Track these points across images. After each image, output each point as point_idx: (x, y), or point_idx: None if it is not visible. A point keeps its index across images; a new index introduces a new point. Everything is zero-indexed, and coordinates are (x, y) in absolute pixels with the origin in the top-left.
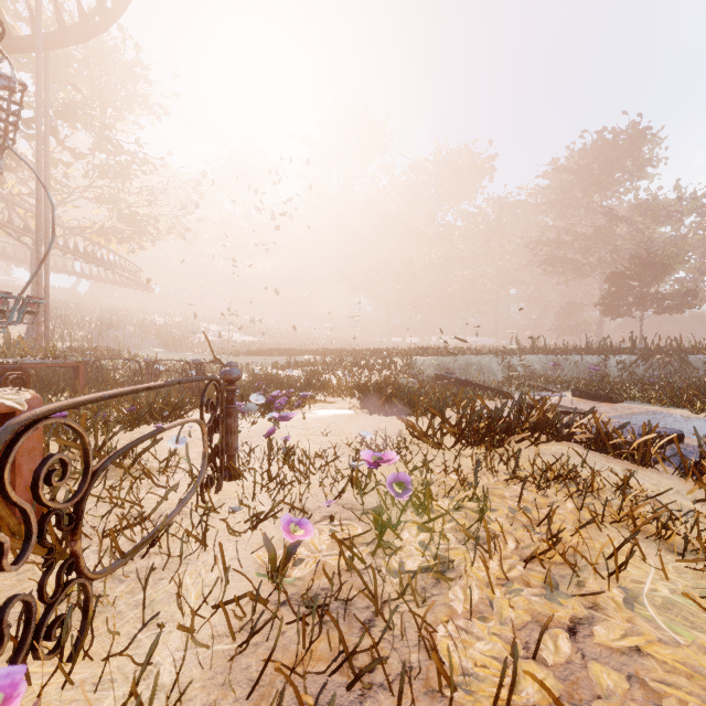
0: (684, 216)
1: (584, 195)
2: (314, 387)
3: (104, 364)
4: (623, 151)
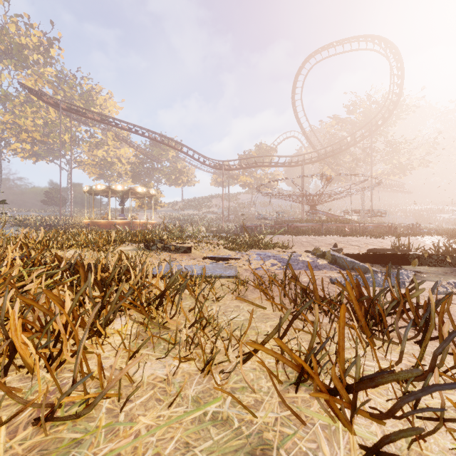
0: None
1: None
2: None
3: None
4: None
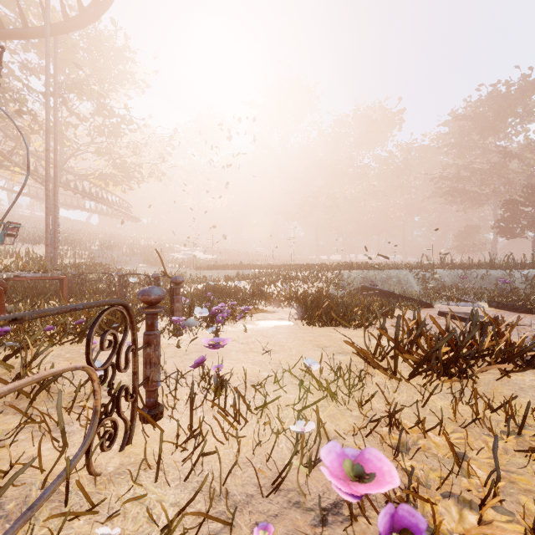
0: None
1: (480, 138)
2: (258, 297)
3: (95, 276)
4: (515, 100)
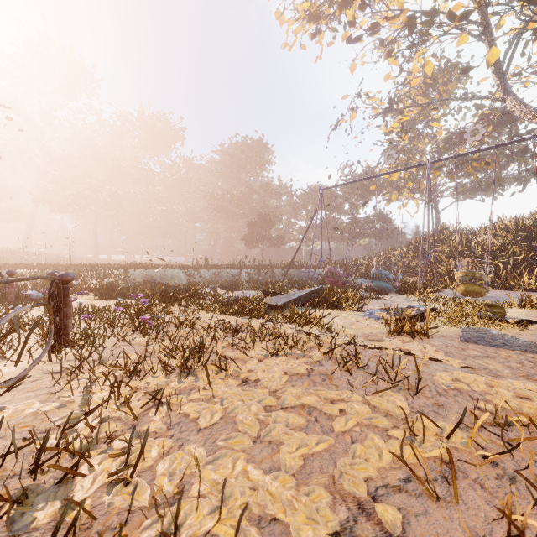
0: (282, 196)
1: (237, 172)
2: None
3: None
4: (256, 152)
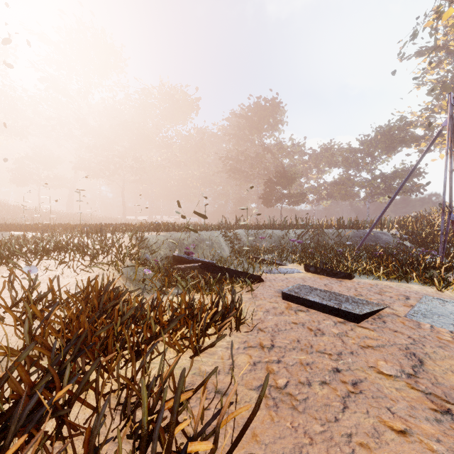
0: (294, 155)
1: (250, 134)
2: None
3: None
4: (269, 113)
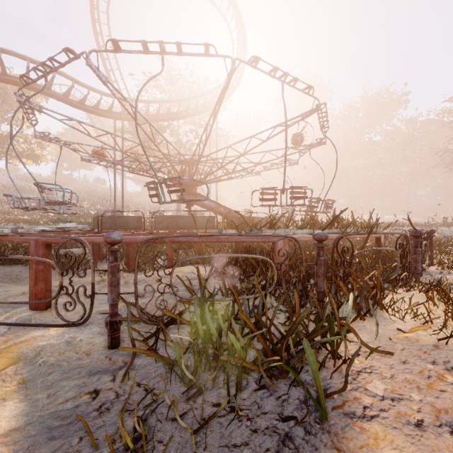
0: None
1: None
2: None
3: None
4: None
